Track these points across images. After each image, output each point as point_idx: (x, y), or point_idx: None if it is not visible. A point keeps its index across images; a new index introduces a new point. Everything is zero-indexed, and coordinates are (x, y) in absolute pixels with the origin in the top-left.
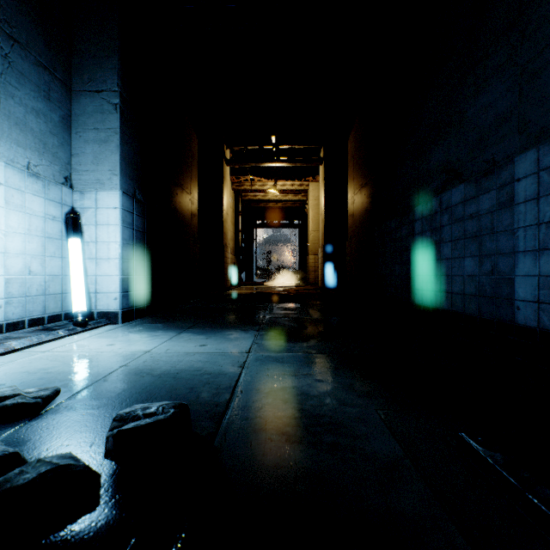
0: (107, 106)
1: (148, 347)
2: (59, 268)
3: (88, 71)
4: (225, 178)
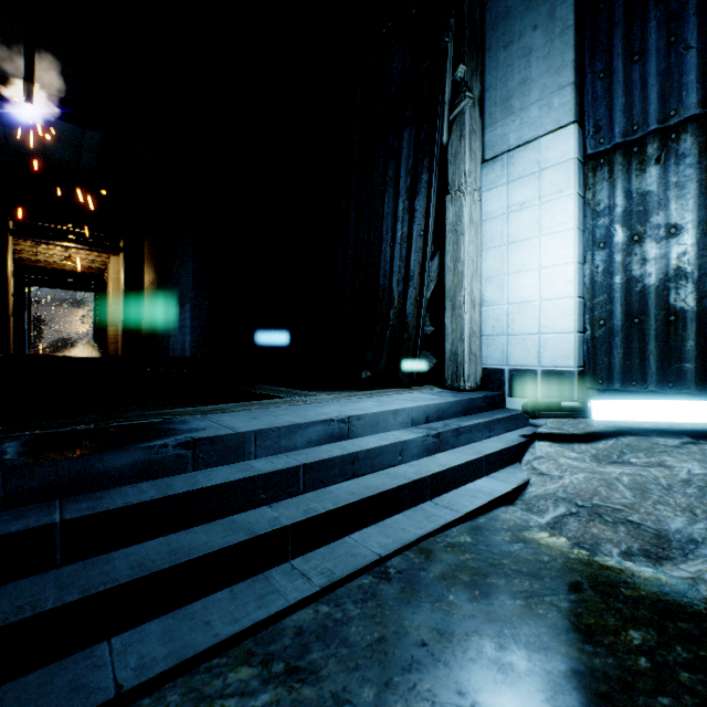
0: None
1: None
2: None
3: None
4: (10, 249)
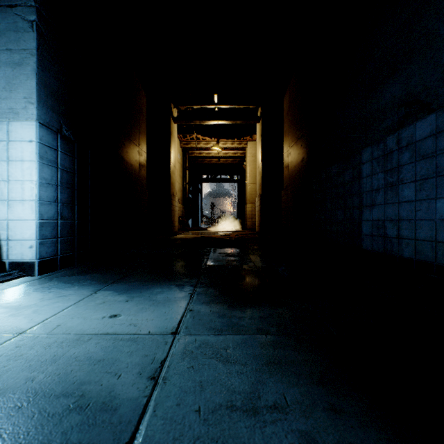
0: (22, 24)
1: (32, 321)
2: None
3: None
4: (172, 134)
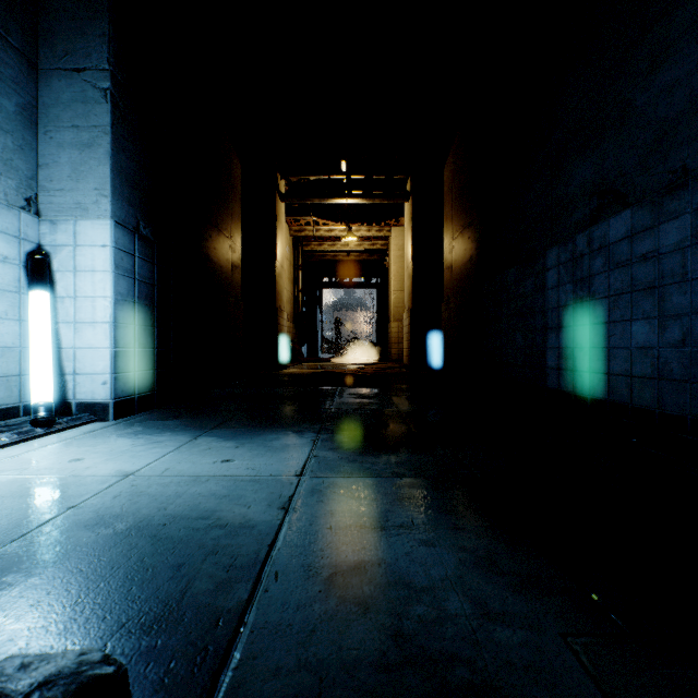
0: (92, 93)
1: (135, 465)
2: (15, 336)
3: (63, 40)
4: (279, 218)
